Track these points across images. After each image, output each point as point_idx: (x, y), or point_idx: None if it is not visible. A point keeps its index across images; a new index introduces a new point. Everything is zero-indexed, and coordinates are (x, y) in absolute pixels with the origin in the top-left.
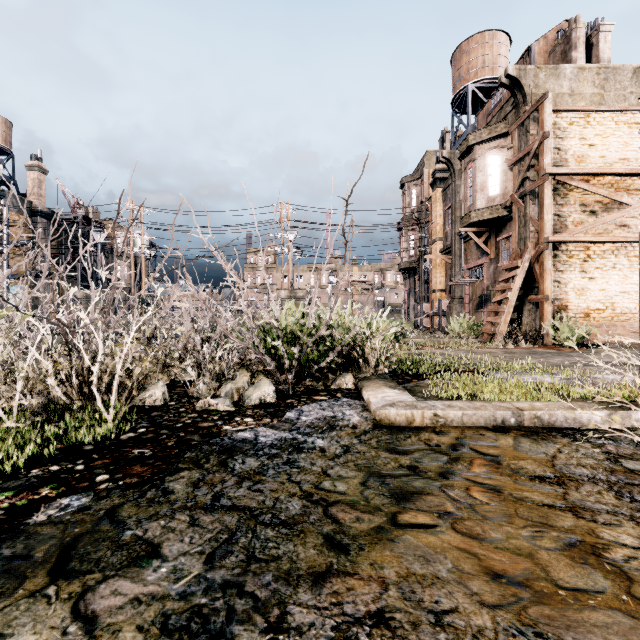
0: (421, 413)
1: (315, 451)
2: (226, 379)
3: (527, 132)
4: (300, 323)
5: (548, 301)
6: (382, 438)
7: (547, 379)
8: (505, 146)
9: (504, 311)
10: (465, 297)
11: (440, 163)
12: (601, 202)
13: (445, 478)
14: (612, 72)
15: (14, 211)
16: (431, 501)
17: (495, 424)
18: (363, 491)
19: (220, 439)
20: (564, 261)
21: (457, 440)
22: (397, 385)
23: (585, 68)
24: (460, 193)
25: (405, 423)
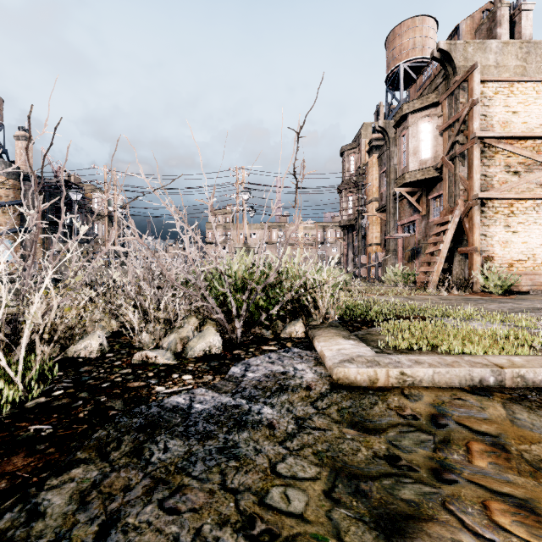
0: (385, 371)
1: (261, 427)
2: (172, 327)
3: (457, 100)
4: (249, 270)
5: (477, 252)
6: (343, 405)
7: (496, 326)
8: (436, 114)
9: (436, 261)
10: (398, 250)
11: (376, 133)
12: (523, 163)
13: (444, 481)
14: (533, 46)
15: (4, 175)
16: (440, 538)
17: (471, 384)
18: (330, 512)
19: (146, 407)
20: (490, 216)
21: (435, 408)
22: (350, 334)
23: (509, 43)
24: (394, 158)
25: (367, 383)
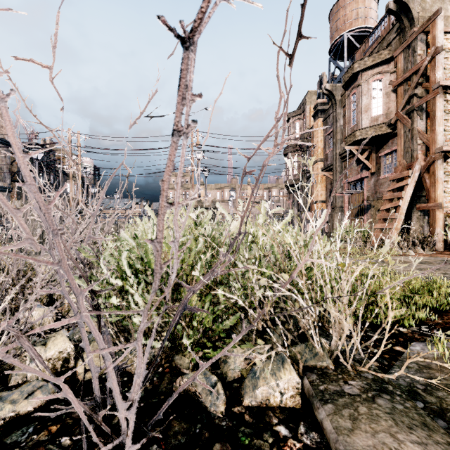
0: None
1: None
2: None
3: (414, 52)
4: None
5: (440, 209)
6: None
7: None
8: (388, 71)
9: (395, 218)
10: (345, 207)
11: (321, 98)
12: None
13: None
14: None
15: None
16: None
17: None
18: None
19: None
20: (449, 172)
21: None
22: None
23: None
24: (340, 119)
25: None
